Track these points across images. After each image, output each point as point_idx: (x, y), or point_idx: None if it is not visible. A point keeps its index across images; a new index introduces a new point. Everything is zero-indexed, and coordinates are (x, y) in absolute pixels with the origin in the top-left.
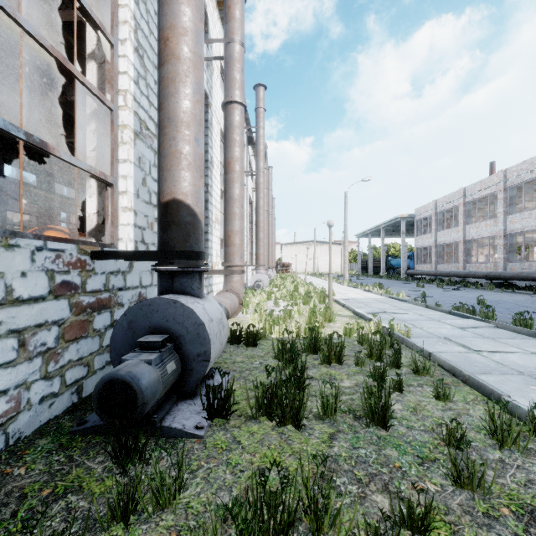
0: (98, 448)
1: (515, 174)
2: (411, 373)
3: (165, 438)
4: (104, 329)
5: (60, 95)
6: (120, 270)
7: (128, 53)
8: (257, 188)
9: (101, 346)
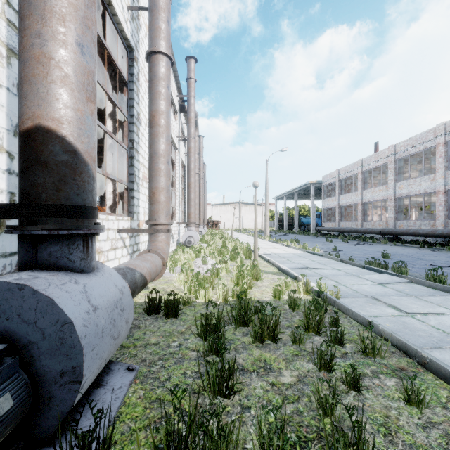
0: None
1: (402, 148)
2: (358, 353)
3: None
4: None
5: None
6: None
7: None
8: (188, 152)
9: None
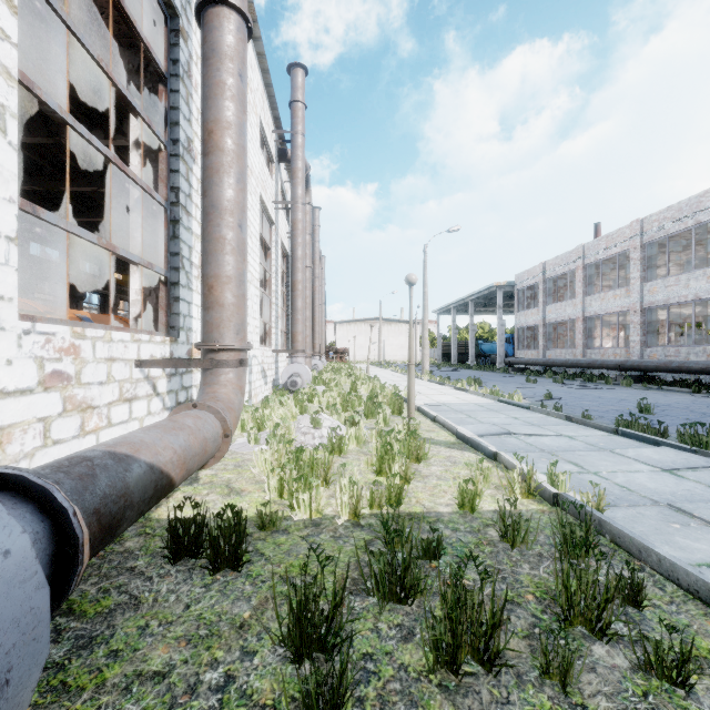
0: None
1: (656, 225)
2: None
3: None
4: None
5: None
6: None
7: None
8: (293, 229)
9: None
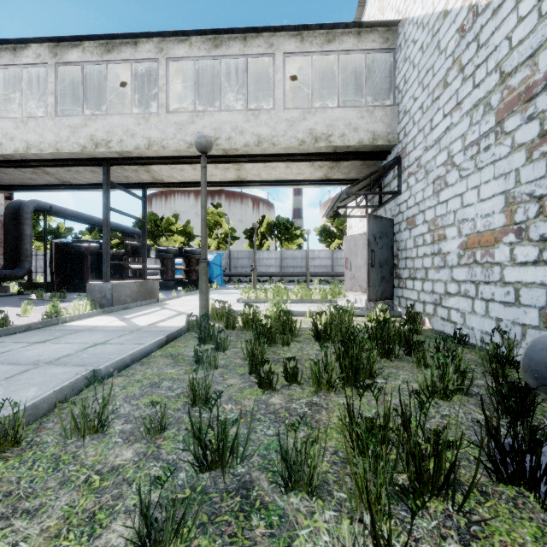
0: None
1: None
2: None
3: None
4: None
5: None
6: None
7: None
8: None
9: None
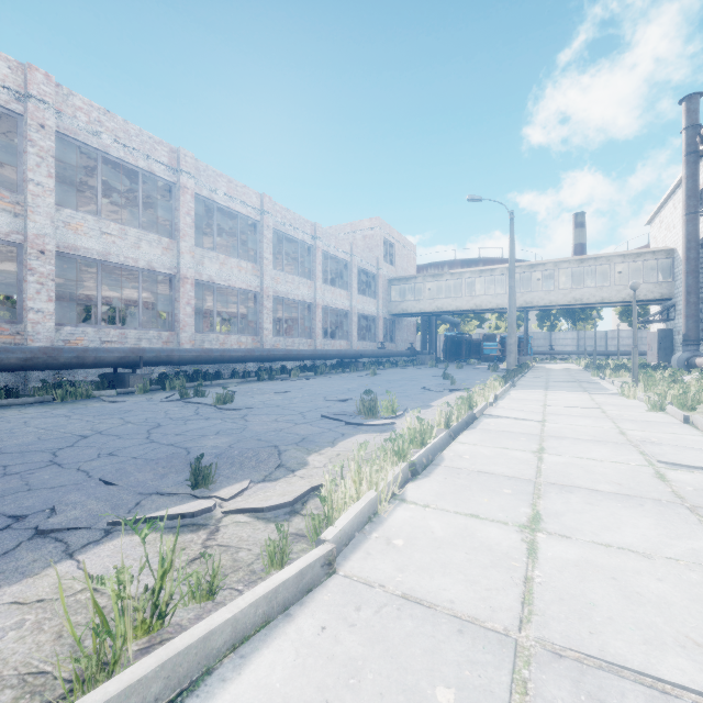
0: None
1: (84, 119)
2: None
3: None
4: None
5: None
6: None
7: None
8: None
9: None
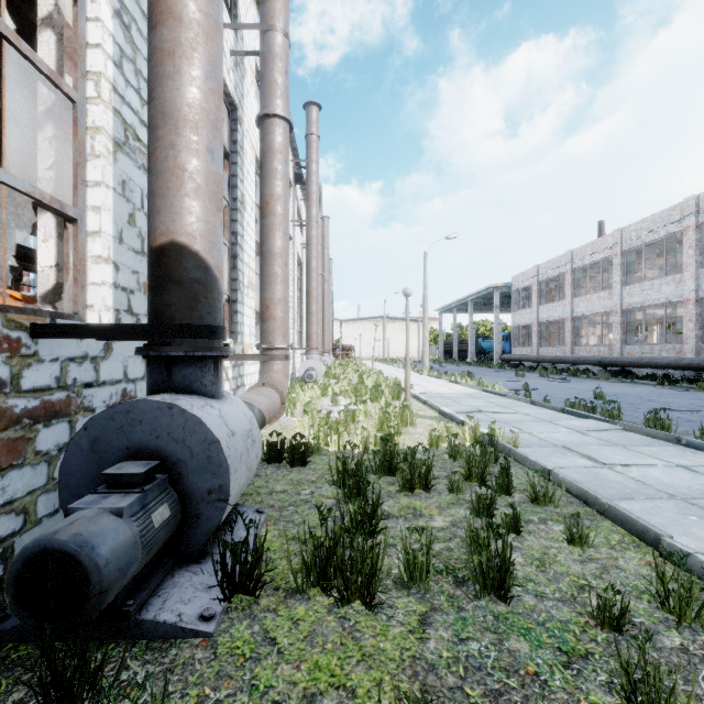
0: (19, 671)
1: (634, 234)
2: (527, 502)
3: (146, 641)
4: (56, 450)
5: (19, 100)
6: (87, 354)
7: (103, 15)
8: (308, 244)
9: (52, 478)
